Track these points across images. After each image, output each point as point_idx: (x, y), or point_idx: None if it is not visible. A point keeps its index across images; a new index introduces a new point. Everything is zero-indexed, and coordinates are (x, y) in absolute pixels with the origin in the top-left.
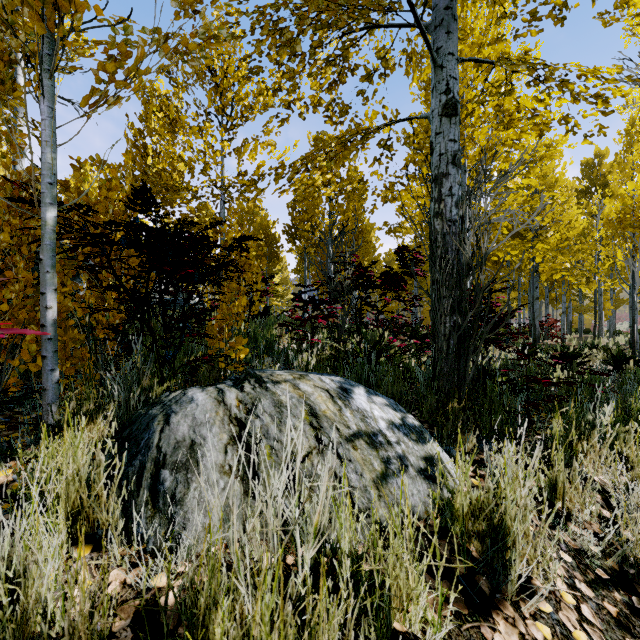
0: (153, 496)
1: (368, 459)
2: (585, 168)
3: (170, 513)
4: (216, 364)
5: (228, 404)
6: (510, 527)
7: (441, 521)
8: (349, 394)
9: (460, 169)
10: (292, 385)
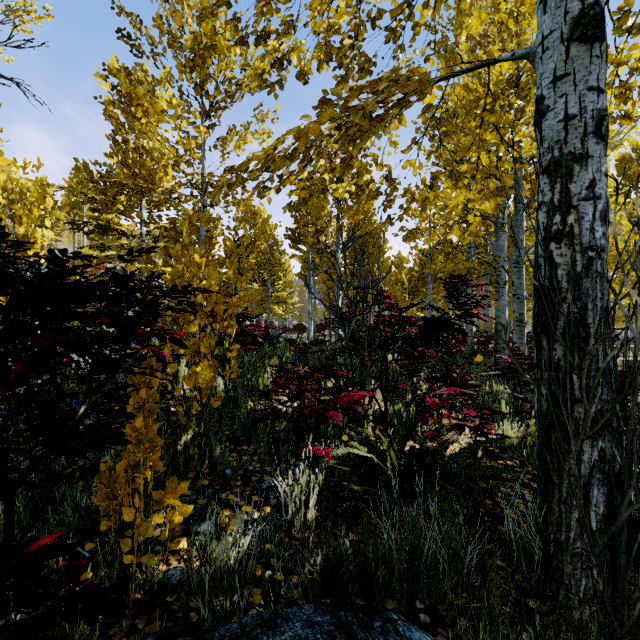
0: None
1: None
2: (621, 164)
3: None
4: (118, 549)
5: None
6: None
7: None
8: None
9: (605, 147)
10: None
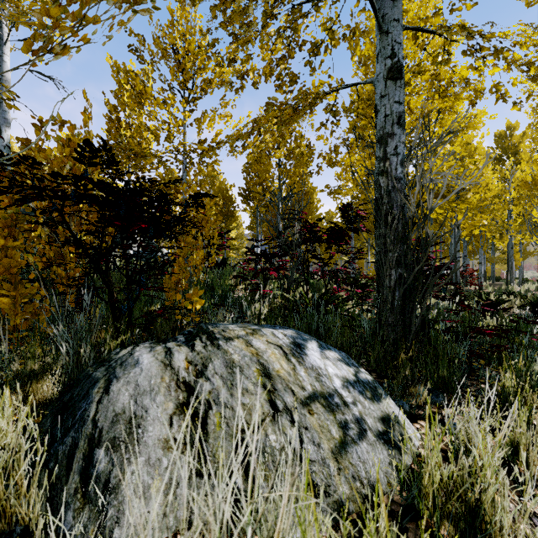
0: (84, 482)
1: (325, 425)
2: (498, 139)
3: (102, 504)
4: (173, 315)
5: (175, 367)
6: (487, 509)
7: (409, 501)
8: (302, 350)
9: (404, 130)
10: (245, 342)
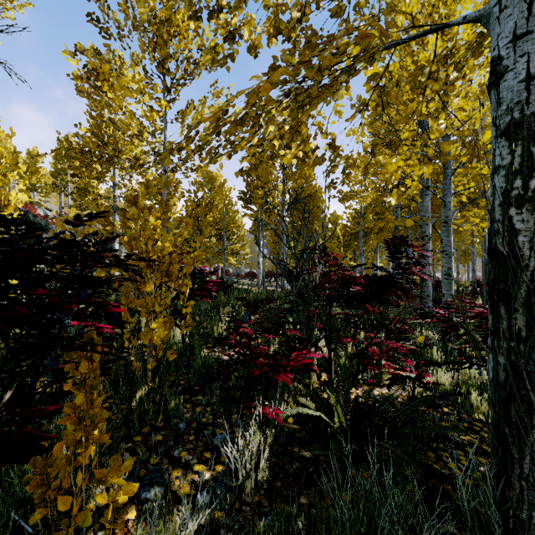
0: None
1: None
2: None
3: None
4: None
5: None
6: None
7: None
8: None
9: None
10: None
